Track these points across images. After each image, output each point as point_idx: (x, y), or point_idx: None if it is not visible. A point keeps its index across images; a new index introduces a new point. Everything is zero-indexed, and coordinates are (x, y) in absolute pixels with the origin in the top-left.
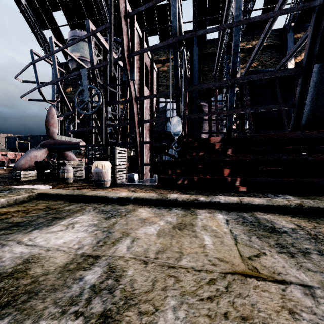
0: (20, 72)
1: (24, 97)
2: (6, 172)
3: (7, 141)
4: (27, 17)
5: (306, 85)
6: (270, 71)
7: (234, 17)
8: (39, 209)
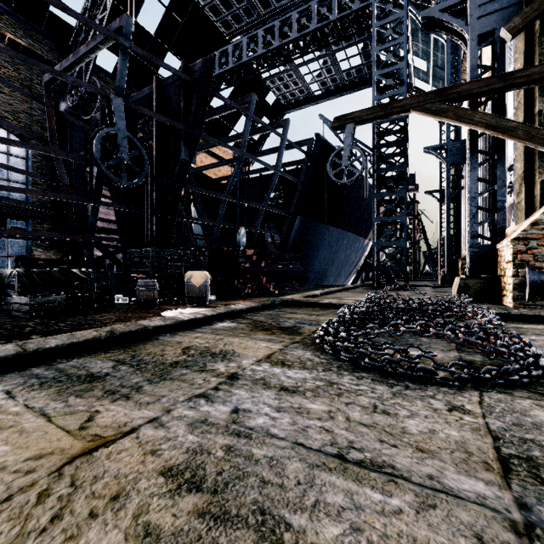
0: None
1: None
2: None
3: None
4: None
5: (291, 224)
6: (208, 177)
7: (278, 165)
8: None
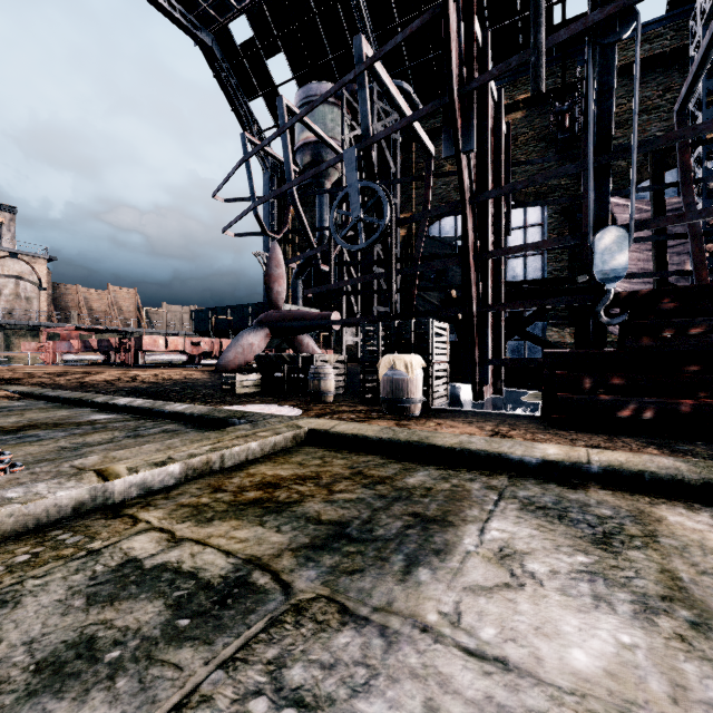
0: (222, 183)
1: (227, 232)
2: (206, 377)
3: (194, 318)
4: (223, 84)
5: None
6: None
7: None
8: (347, 479)
